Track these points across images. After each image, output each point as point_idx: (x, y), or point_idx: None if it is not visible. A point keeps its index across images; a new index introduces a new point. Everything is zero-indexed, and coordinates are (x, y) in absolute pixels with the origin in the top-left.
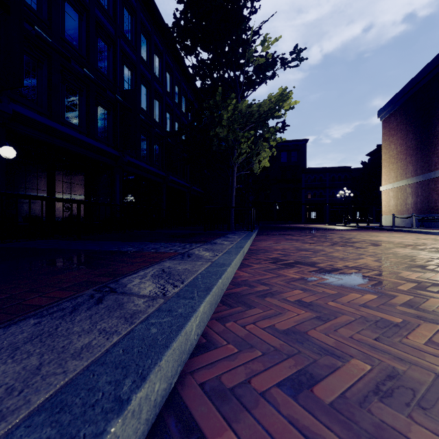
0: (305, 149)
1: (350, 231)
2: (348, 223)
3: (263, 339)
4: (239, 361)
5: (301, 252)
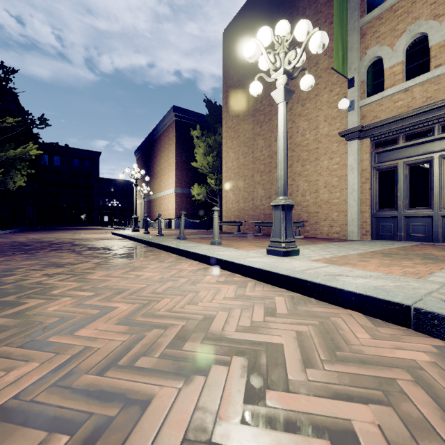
0: (98, 161)
1: (93, 229)
2: (116, 225)
3: None
4: None
5: (13, 236)
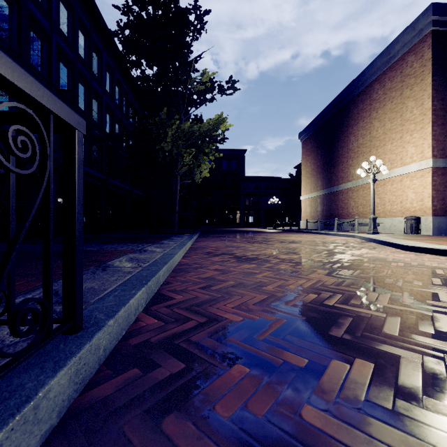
0: (244, 159)
1: (275, 233)
2: (277, 227)
3: (194, 280)
4: (183, 285)
5: (228, 248)
